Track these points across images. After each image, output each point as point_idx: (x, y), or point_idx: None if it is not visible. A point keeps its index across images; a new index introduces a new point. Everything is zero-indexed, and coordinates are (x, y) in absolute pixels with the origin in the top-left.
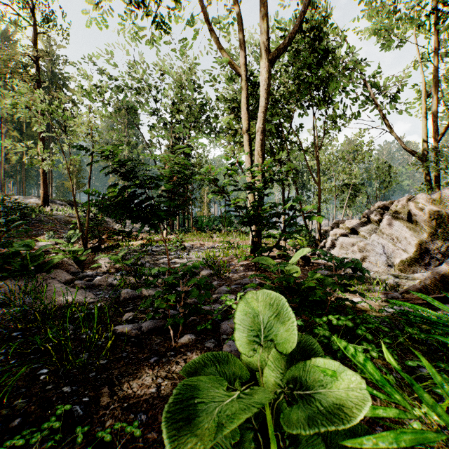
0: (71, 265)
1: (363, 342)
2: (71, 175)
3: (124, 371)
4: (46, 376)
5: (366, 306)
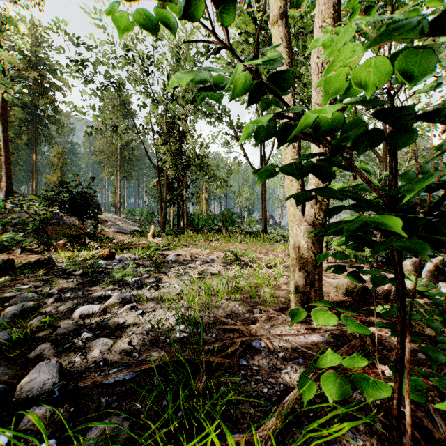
0: None
1: None
2: (55, 169)
3: None
4: None
5: None
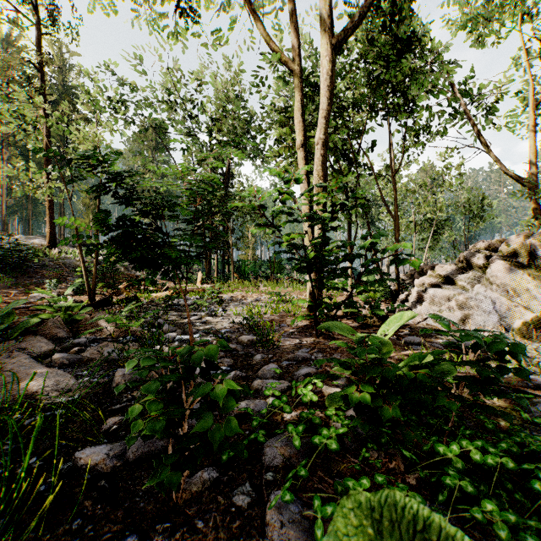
0: (60, 328)
1: None
2: (87, 211)
3: None
4: None
5: (498, 403)
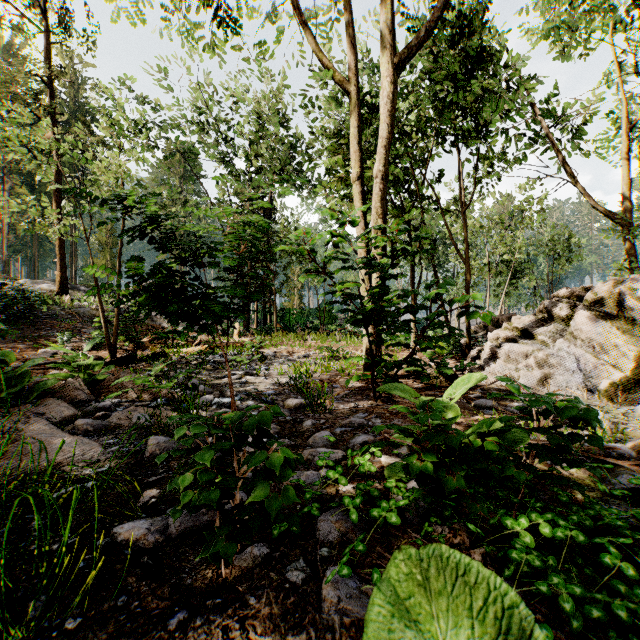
0: (80, 389)
1: (617, 584)
2: (103, 250)
3: None
4: None
5: (577, 475)
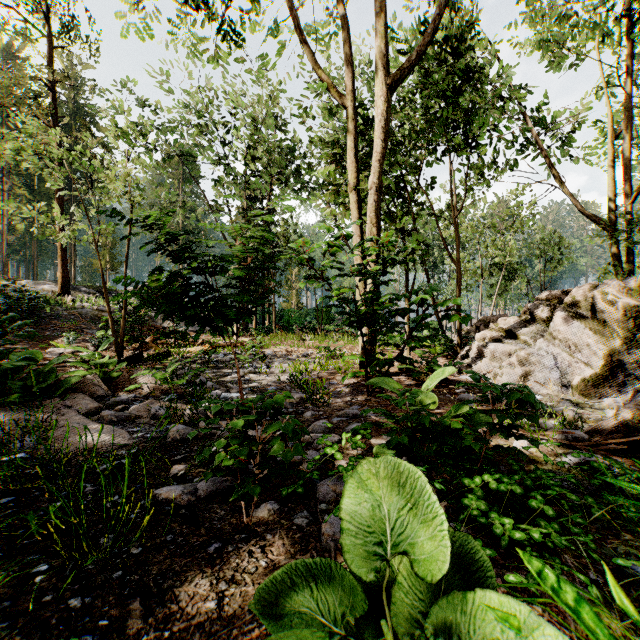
0: (98, 385)
1: (540, 521)
2: (103, 251)
3: (167, 568)
4: (45, 577)
5: (536, 454)
